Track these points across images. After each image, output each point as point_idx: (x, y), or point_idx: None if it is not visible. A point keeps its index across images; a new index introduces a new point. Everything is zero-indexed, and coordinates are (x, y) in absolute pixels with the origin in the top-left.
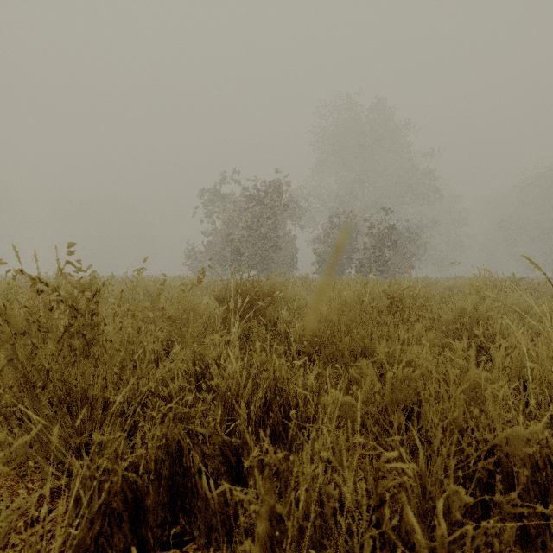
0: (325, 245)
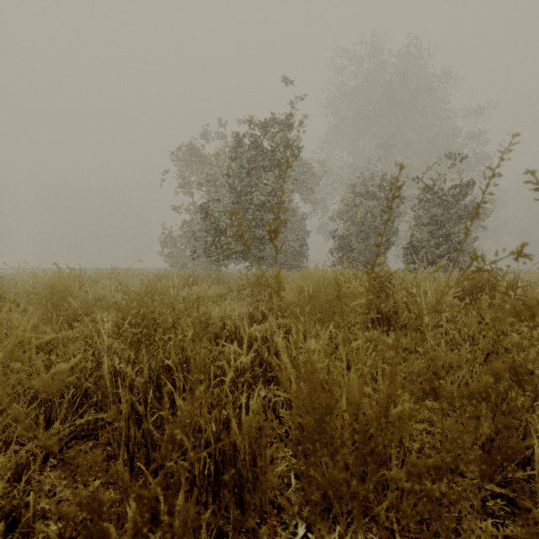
0: (348, 225)
